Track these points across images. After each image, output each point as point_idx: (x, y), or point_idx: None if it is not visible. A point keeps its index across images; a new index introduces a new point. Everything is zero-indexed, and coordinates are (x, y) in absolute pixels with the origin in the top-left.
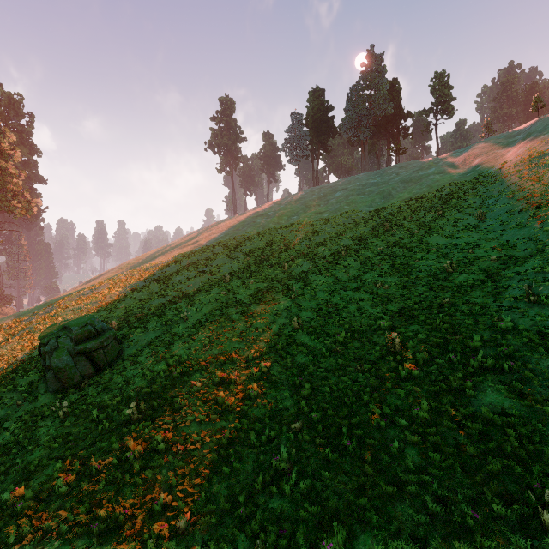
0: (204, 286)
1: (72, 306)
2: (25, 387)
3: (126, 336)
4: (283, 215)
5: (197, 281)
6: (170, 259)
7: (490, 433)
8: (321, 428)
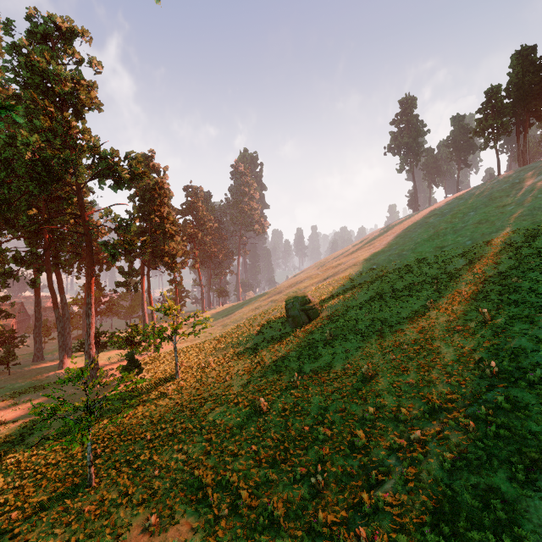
0: (372, 279)
1: (292, 290)
2: (280, 324)
3: (323, 306)
4: (458, 213)
5: (367, 276)
6: (350, 259)
7: (502, 354)
8: (415, 348)
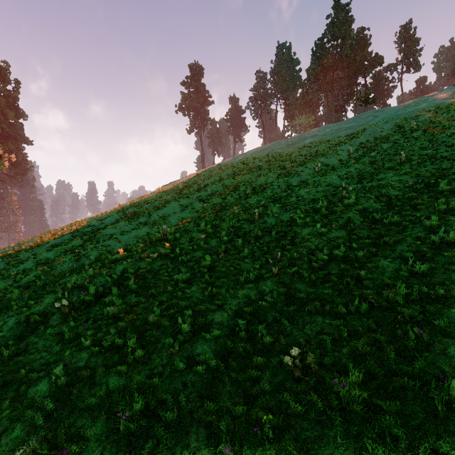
0: (137, 242)
1: None
2: None
3: None
4: (249, 162)
5: (132, 236)
6: (119, 209)
7: None
8: None
